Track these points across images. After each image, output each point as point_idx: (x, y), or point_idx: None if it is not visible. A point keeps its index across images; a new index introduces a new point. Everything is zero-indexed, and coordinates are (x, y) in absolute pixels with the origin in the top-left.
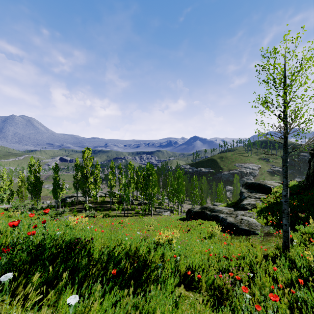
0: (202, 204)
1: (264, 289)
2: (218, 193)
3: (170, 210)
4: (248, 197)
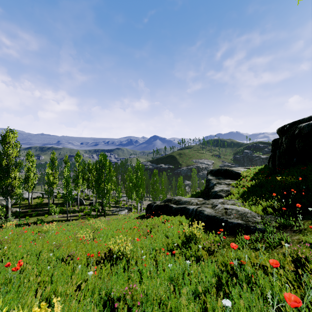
0: (163, 199)
1: None
2: (179, 187)
3: (129, 208)
4: (218, 184)
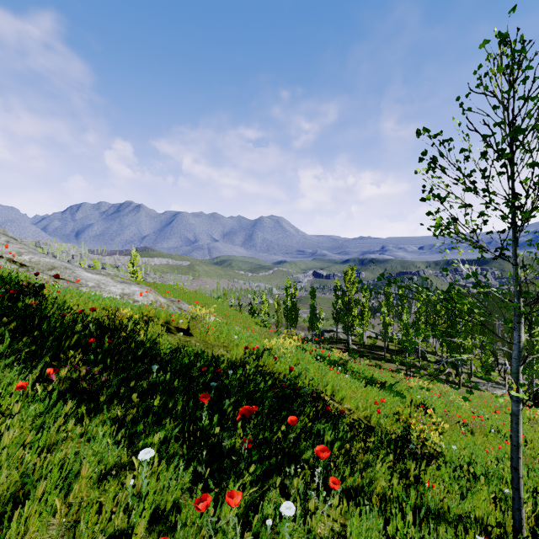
0: None
1: None
2: None
3: None
4: None
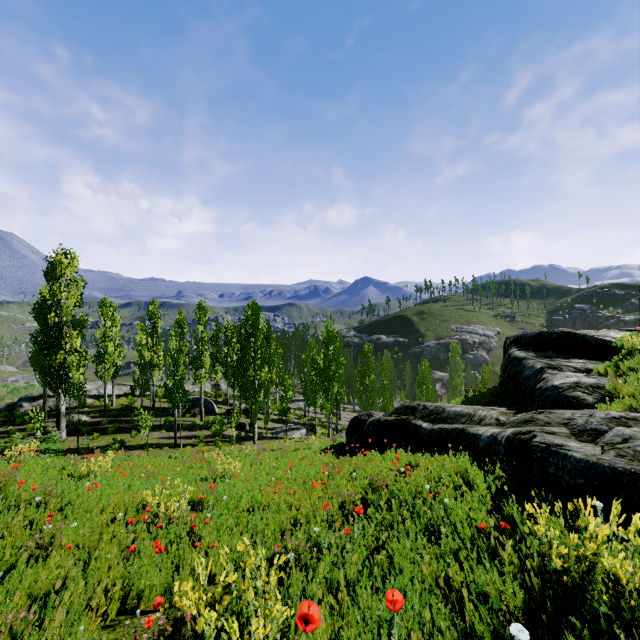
0: (387, 408)
1: None
2: (422, 382)
3: (309, 425)
4: (550, 369)
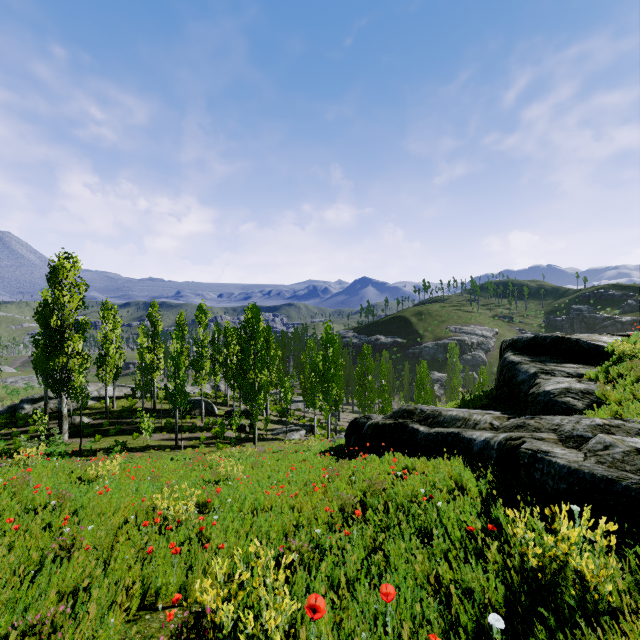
0: (385, 409)
1: None
2: (421, 383)
3: (309, 426)
4: (543, 373)
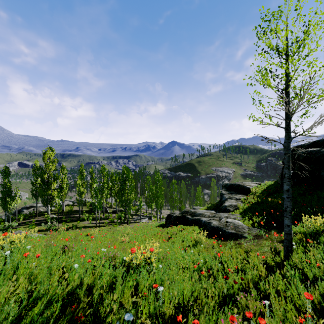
0: (182, 208)
1: (285, 323)
2: (197, 197)
3: (149, 216)
4: (229, 198)
